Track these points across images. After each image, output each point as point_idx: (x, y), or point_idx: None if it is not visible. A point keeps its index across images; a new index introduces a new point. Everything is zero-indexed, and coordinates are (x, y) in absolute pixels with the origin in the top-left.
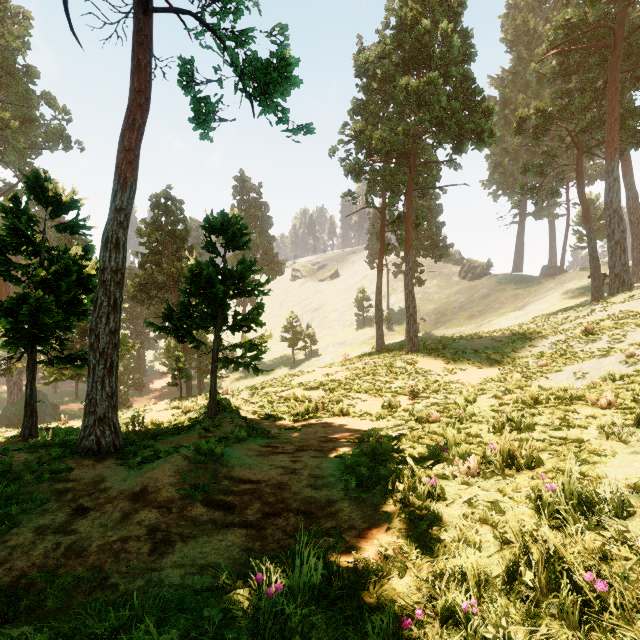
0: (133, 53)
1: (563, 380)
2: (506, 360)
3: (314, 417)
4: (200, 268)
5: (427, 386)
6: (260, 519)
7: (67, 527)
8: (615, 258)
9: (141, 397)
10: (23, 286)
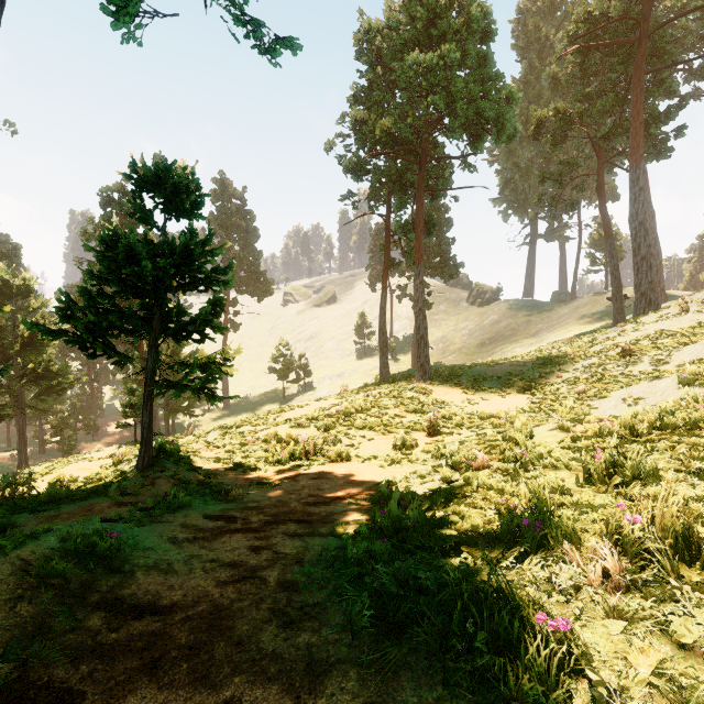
0: None
1: (610, 408)
2: (534, 387)
3: (301, 464)
4: (118, 237)
5: (447, 419)
6: None
7: None
8: (641, 275)
9: (94, 442)
10: None
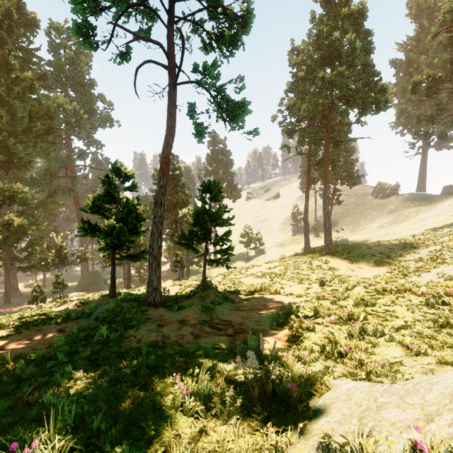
0: (168, 109)
1: (429, 278)
2: (394, 262)
3: (259, 294)
4: (198, 212)
5: (333, 278)
6: (233, 334)
7: (158, 330)
8: None
9: None
10: (114, 221)
